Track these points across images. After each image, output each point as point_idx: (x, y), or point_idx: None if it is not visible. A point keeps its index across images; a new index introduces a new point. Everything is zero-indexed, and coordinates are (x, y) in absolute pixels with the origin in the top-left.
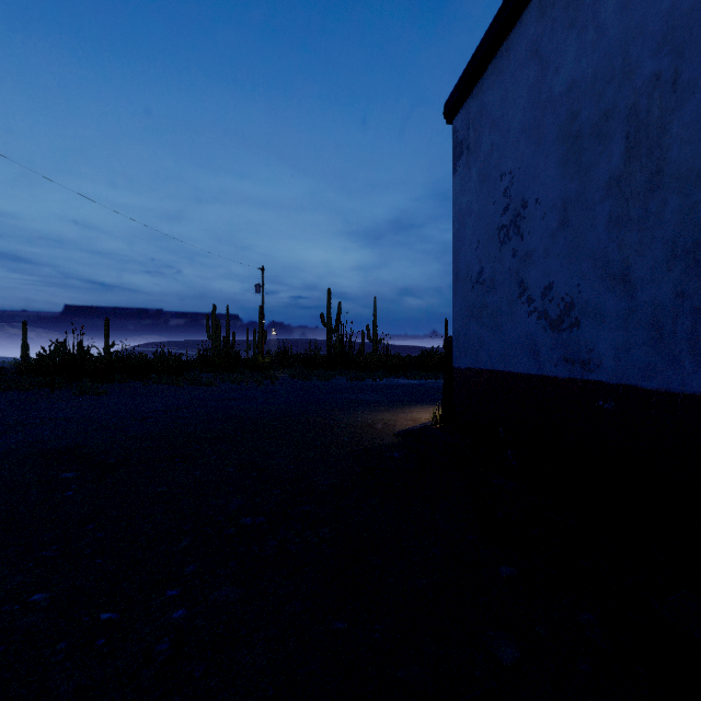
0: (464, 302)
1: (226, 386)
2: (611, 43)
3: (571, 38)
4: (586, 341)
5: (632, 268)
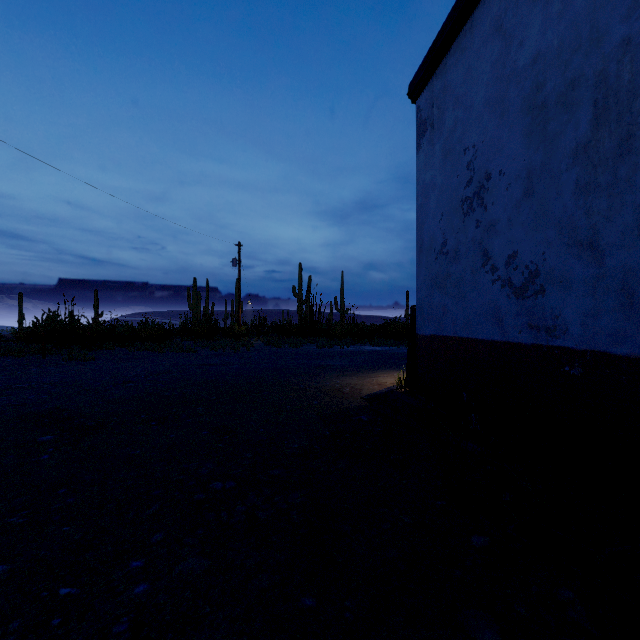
0: (428, 272)
1: (205, 352)
2: (578, 12)
3: (536, 11)
4: (552, 307)
5: (600, 235)
